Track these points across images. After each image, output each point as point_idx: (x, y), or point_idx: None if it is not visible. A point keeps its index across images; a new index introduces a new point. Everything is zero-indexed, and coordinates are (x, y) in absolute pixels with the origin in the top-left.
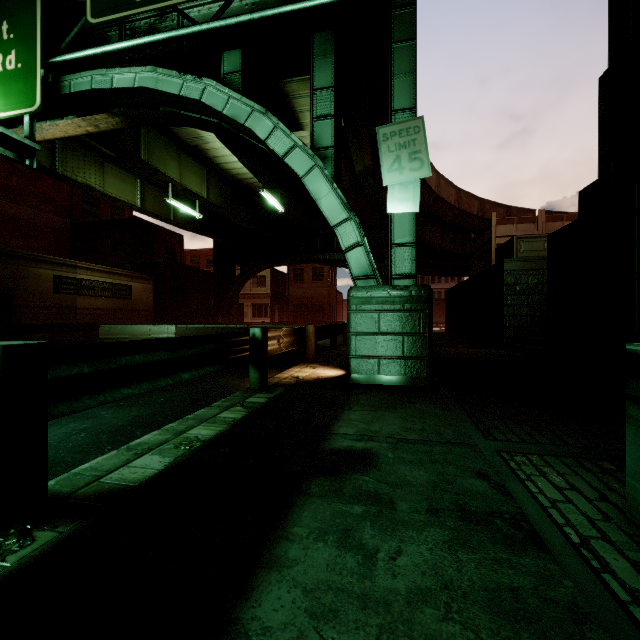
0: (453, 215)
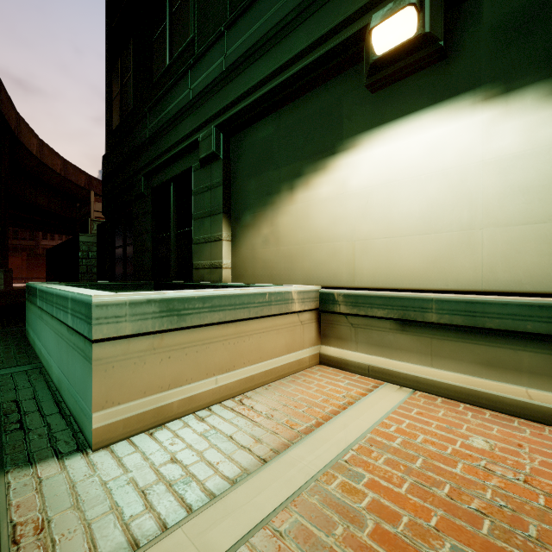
0: (60, 182)
